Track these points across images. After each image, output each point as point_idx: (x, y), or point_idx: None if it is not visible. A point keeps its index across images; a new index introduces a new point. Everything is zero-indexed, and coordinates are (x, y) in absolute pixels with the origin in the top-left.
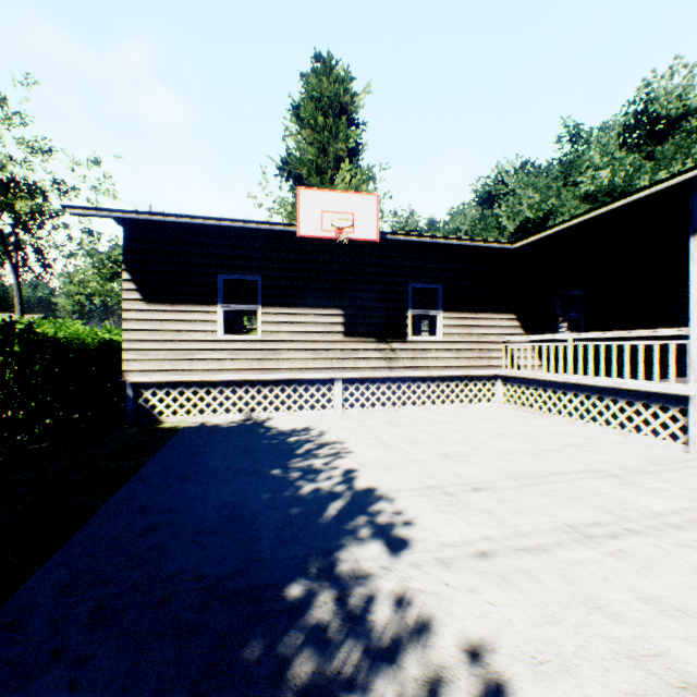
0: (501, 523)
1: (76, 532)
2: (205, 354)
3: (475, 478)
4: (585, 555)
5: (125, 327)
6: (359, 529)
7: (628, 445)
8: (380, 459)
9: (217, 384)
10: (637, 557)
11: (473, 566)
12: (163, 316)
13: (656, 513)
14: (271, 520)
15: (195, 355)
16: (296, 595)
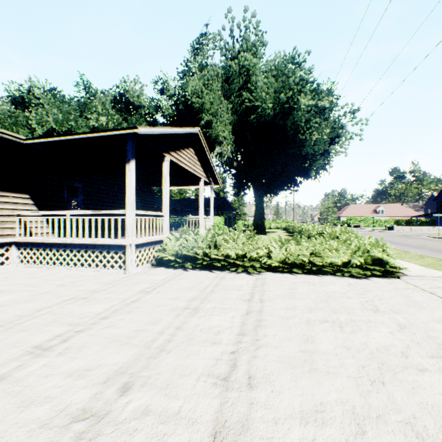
0: None
1: None
2: None
3: None
4: (40, 365)
5: None
6: None
7: (99, 277)
8: None
9: None
10: (77, 347)
11: None
12: None
13: (98, 313)
14: None
15: None
16: None
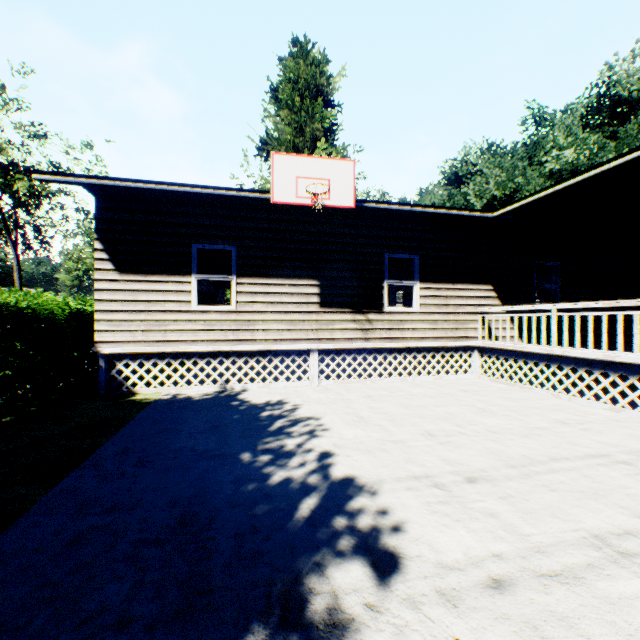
0: (510, 531)
1: None
2: (178, 325)
3: (466, 465)
4: (632, 588)
5: (97, 297)
6: (337, 540)
7: (625, 423)
8: (358, 438)
9: (191, 356)
10: None
11: (488, 606)
12: (136, 286)
13: None
14: (231, 523)
15: (168, 326)
16: None
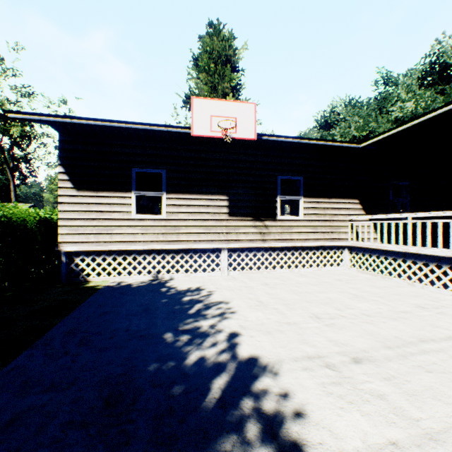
0: (400, 415)
1: None
2: (122, 229)
3: (350, 346)
4: None
5: (60, 208)
6: (245, 424)
7: None
8: (260, 320)
9: (131, 253)
10: None
11: None
12: (90, 200)
13: None
14: (151, 404)
15: (114, 230)
16: None
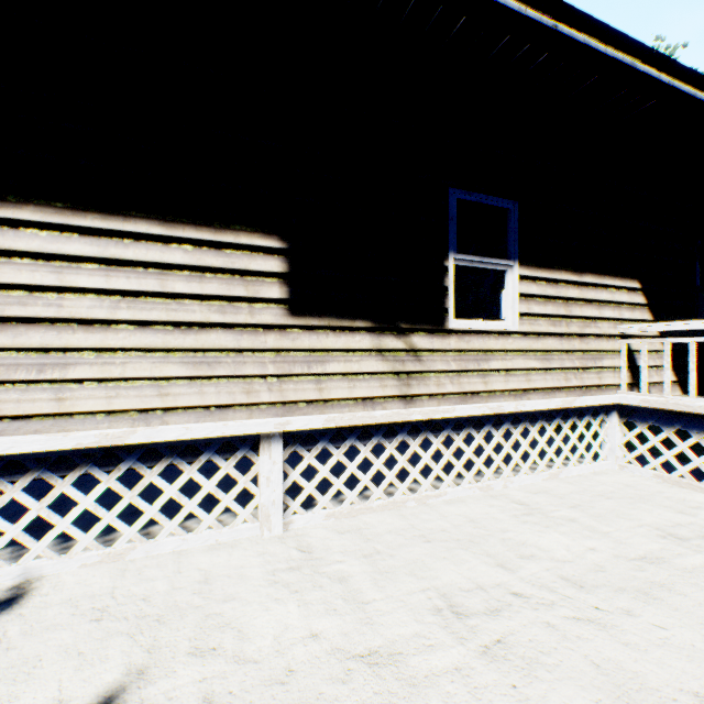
0: None
1: None
2: None
3: None
4: None
5: None
6: None
7: None
8: None
9: None
10: None
11: None
12: None
13: None
14: None
15: None
16: None
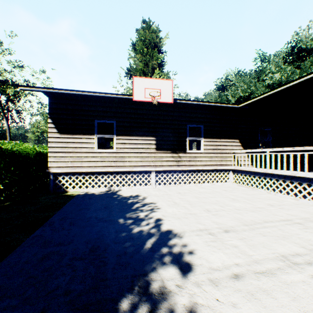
0: (243, 253)
1: (5, 258)
2: (88, 159)
3: (224, 224)
4: (297, 278)
5: (49, 145)
6: (163, 257)
7: (301, 205)
8: (174, 212)
9: (94, 173)
10: None
11: (231, 286)
12: (68, 140)
13: None
14: (114, 250)
15: (83, 159)
16: (124, 308)
